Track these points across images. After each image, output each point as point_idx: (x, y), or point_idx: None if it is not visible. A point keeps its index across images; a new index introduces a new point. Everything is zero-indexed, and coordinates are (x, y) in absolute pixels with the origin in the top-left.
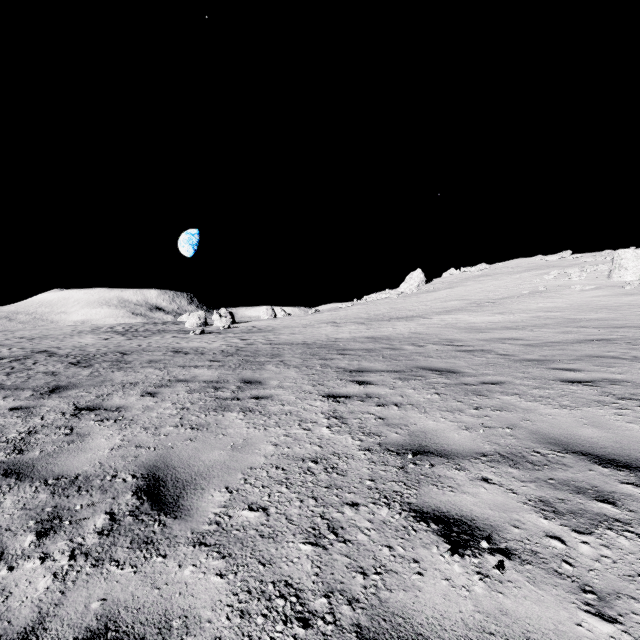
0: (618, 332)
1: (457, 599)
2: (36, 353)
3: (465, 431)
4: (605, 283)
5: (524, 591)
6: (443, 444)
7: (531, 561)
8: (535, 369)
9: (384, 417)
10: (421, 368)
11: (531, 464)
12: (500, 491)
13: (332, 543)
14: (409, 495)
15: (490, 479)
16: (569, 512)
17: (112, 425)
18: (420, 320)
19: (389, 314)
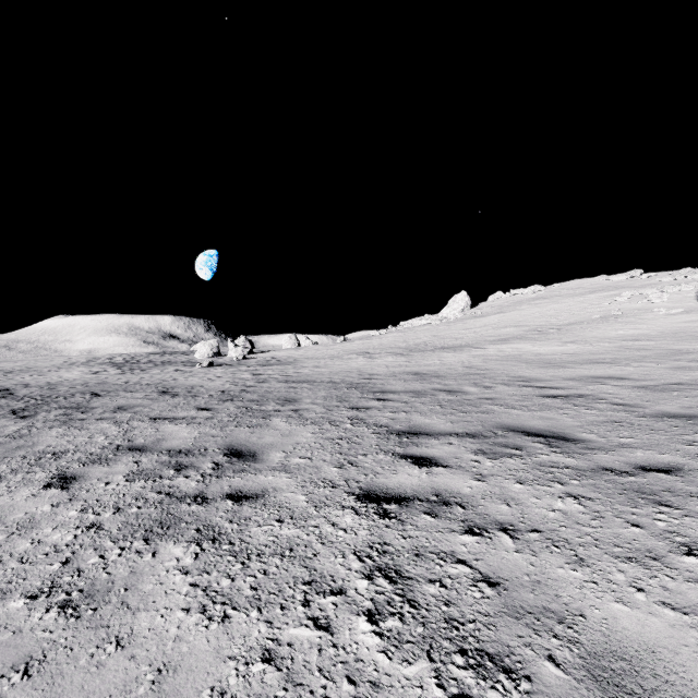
0: None
1: None
2: None
3: None
4: (695, 306)
5: None
6: None
7: None
8: None
9: (495, 578)
10: (508, 429)
11: None
12: None
13: None
14: None
15: None
16: None
17: None
18: (472, 350)
19: (432, 343)
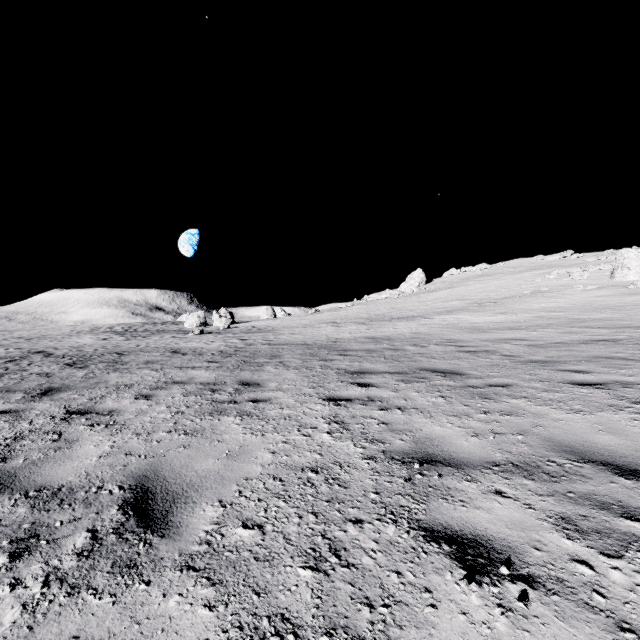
0: (624, 332)
1: (477, 638)
2: (32, 353)
3: (474, 438)
4: (608, 283)
5: (553, 629)
6: (451, 452)
7: (557, 591)
8: (542, 371)
9: (388, 422)
10: (424, 369)
11: (547, 475)
12: (516, 506)
13: (334, 567)
14: (417, 510)
15: (504, 492)
16: (594, 531)
17: (103, 430)
18: (421, 320)
19: (390, 314)
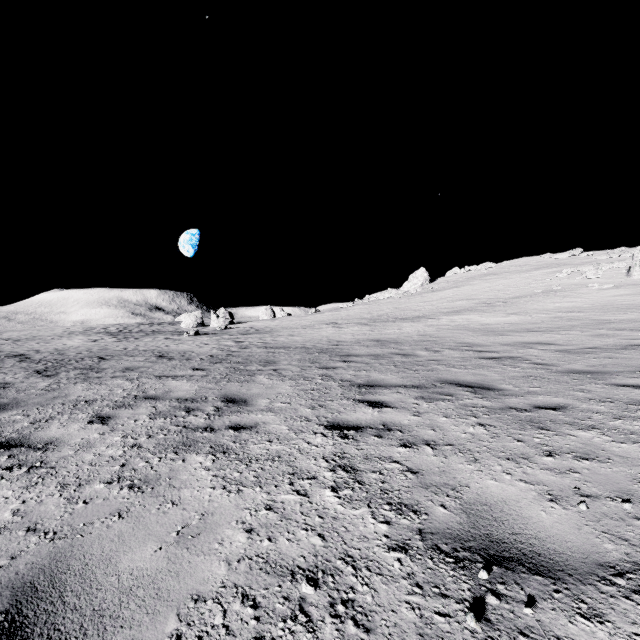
0: None
1: None
2: (8, 357)
3: (554, 505)
4: (625, 281)
5: None
6: (530, 537)
7: None
8: (594, 385)
9: (416, 469)
10: (446, 382)
11: None
12: None
13: None
14: None
15: None
16: None
17: (19, 478)
18: (428, 321)
19: (393, 314)
